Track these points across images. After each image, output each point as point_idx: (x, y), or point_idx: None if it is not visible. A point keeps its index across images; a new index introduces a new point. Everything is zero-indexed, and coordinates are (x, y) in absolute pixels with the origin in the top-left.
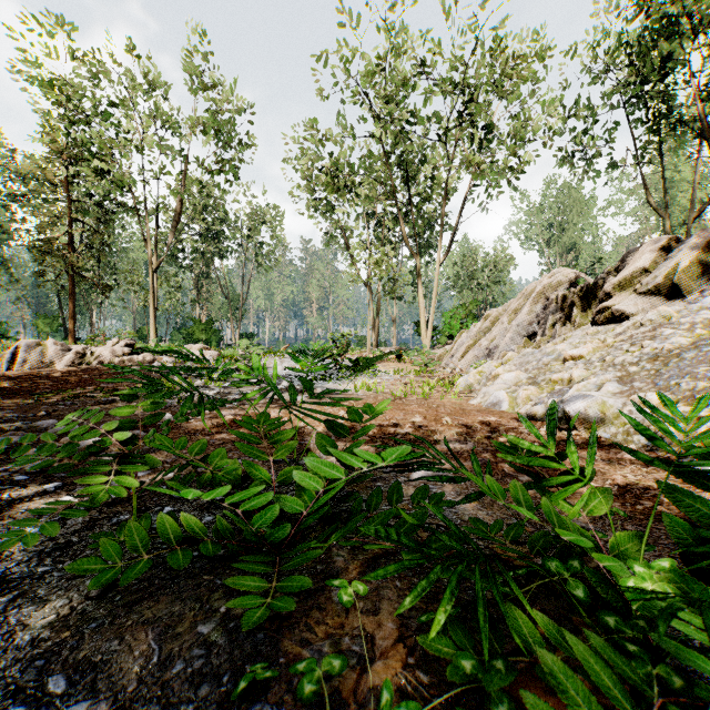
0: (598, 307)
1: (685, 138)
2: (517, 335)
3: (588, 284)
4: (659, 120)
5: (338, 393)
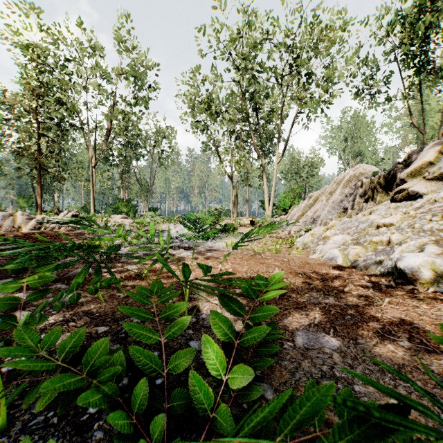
0: (396, 189)
1: (437, 80)
2: (332, 209)
3: (384, 174)
4: (420, 69)
5: (215, 249)
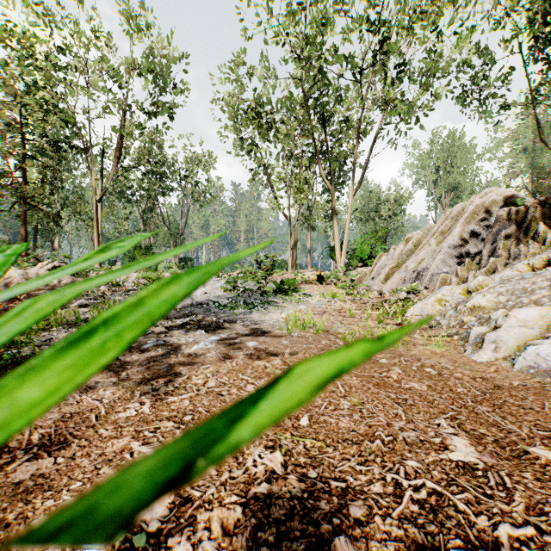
0: None
1: None
2: (449, 257)
3: None
4: None
5: (263, 329)
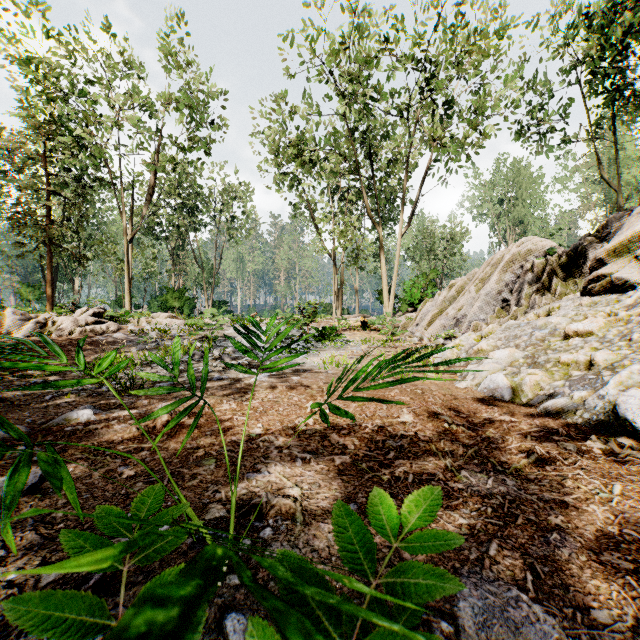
0: (591, 276)
1: (639, 113)
2: (486, 304)
3: (567, 251)
4: (613, 96)
5: (305, 369)
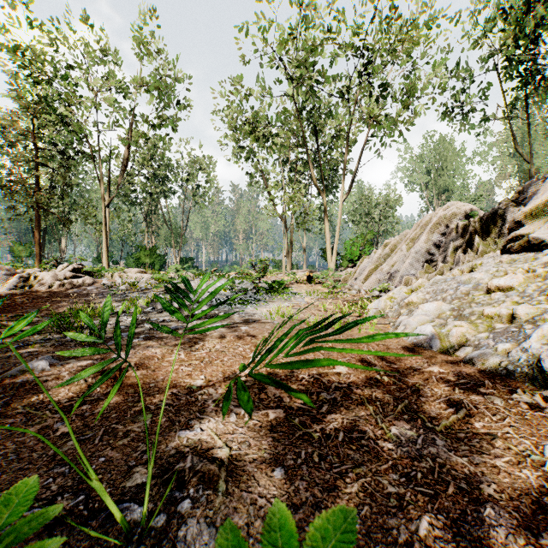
0: (510, 236)
1: None
2: (416, 261)
3: (488, 214)
4: (526, 80)
5: (254, 319)
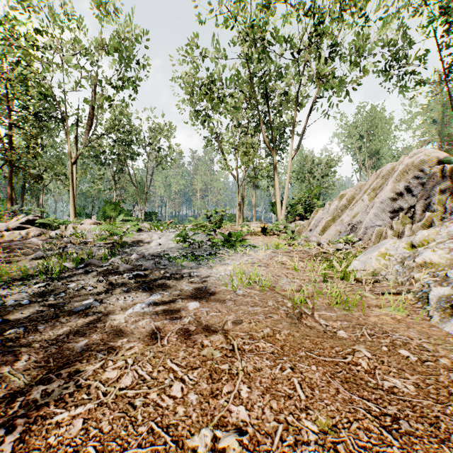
0: None
1: None
2: (381, 211)
3: None
4: None
5: (208, 285)
